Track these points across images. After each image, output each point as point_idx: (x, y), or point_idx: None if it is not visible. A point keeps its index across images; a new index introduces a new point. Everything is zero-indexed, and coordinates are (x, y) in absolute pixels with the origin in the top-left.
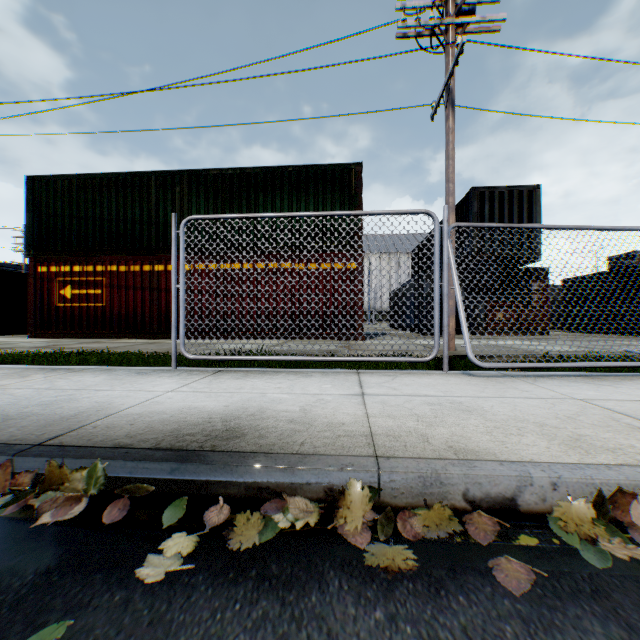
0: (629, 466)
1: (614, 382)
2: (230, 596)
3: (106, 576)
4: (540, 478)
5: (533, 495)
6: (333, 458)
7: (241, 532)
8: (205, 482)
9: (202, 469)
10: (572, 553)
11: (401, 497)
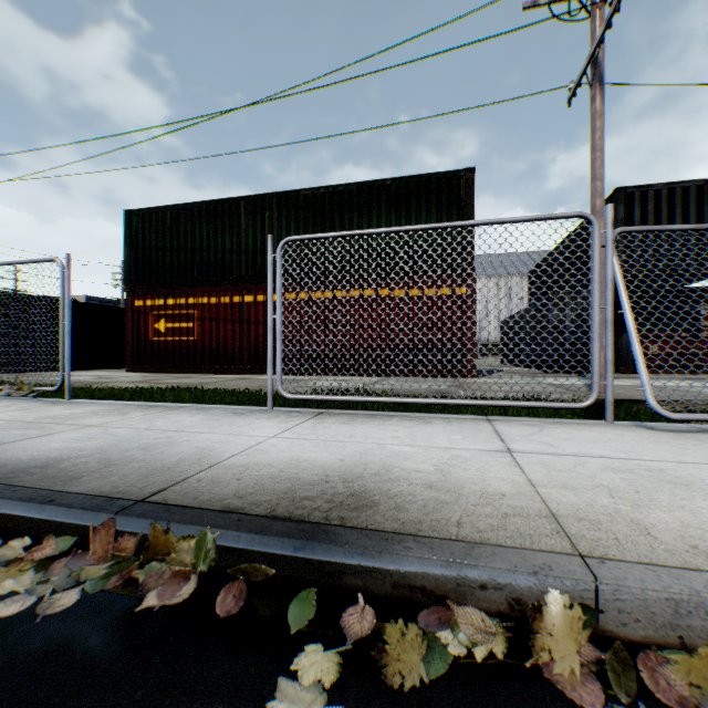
0: None
1: None
2: None
3: None
4: None
5: None
6: (514, 552)
7: (397, 655)
8: (337, 570)
9: (333, 552)
10: None
11: (633, 626)
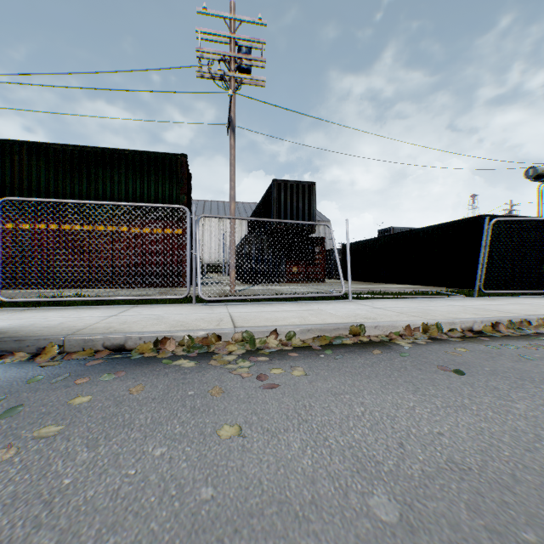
0: (179, 330)
1: (272, 305)
2: None
3: None
4: (135, 336)
5: (132, 342)
6: (47, 336)
7: None
8: None
9: None
10: (129, 357)
11: (75, 348)
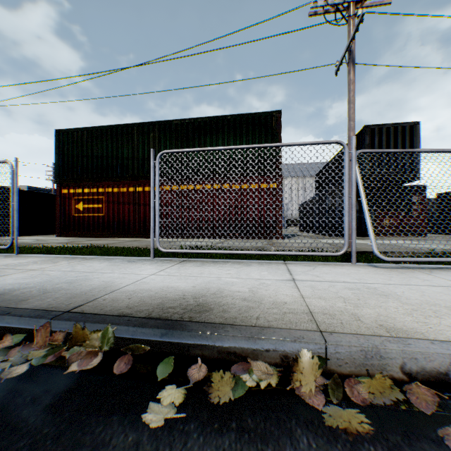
0: None
1: None
2: (218, 445)
3: (120, 419)
4: None
5: None
6: (285, 331)
7: (218, 388)
8: (186, 345)
9: (184, 335)
10: None
11: (345, 366)
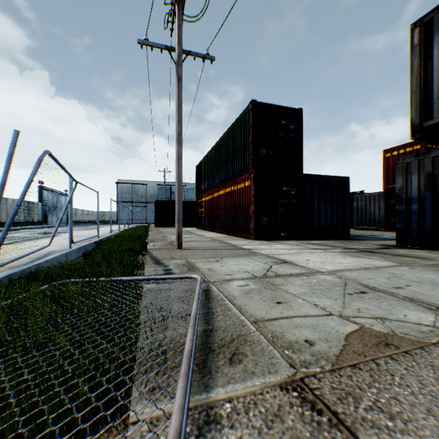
0: None
1: None
2: None
3: None
4: None
5: None
6: None
7: None
8: None
9: None
10: None
11: None
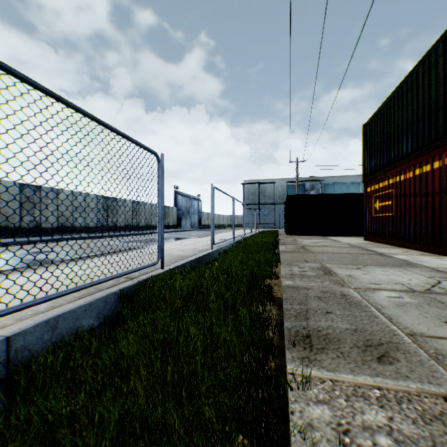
0: None
1: None
2: None
3: None
4: None
5: None
6: None
7: None
8: None
9: None
10: None
11: None
